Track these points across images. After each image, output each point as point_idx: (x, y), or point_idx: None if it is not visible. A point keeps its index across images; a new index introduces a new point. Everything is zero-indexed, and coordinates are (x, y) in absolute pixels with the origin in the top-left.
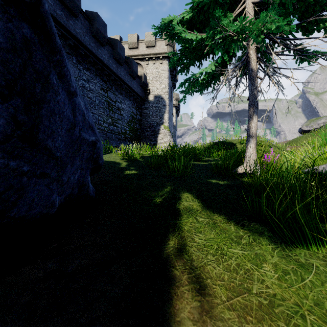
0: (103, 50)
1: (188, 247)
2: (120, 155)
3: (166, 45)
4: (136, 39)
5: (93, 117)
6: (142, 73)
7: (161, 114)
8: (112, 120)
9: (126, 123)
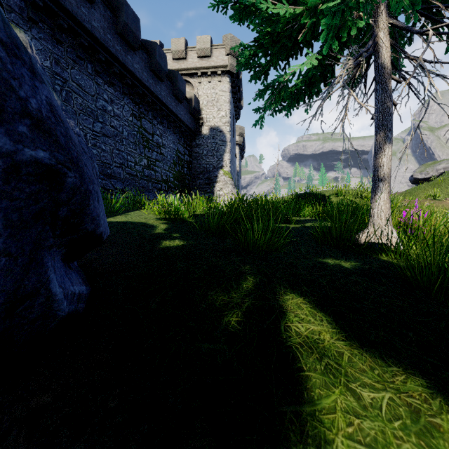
0: (134, 57)
1: None
2: (156, 212)
3: (227, 55)
4: (183, 46)
5: (119, 156)
6: (193, 94)
7: (219, 154)
8: (148, 162)
9: (169, 167)
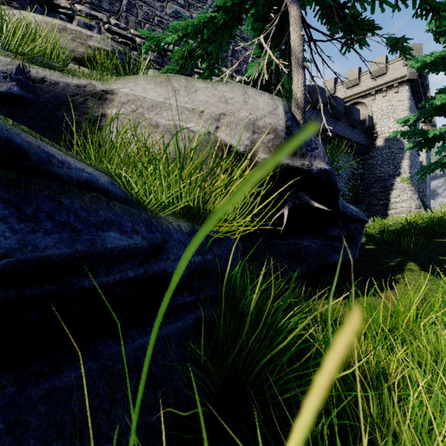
0: (321, 115)
1: (404, 278)
2: None
3: (405, 65)
4: (356, 75)
5: None
6: (366, 115)
7: (395, 162)
8: None
9: (344, 183)
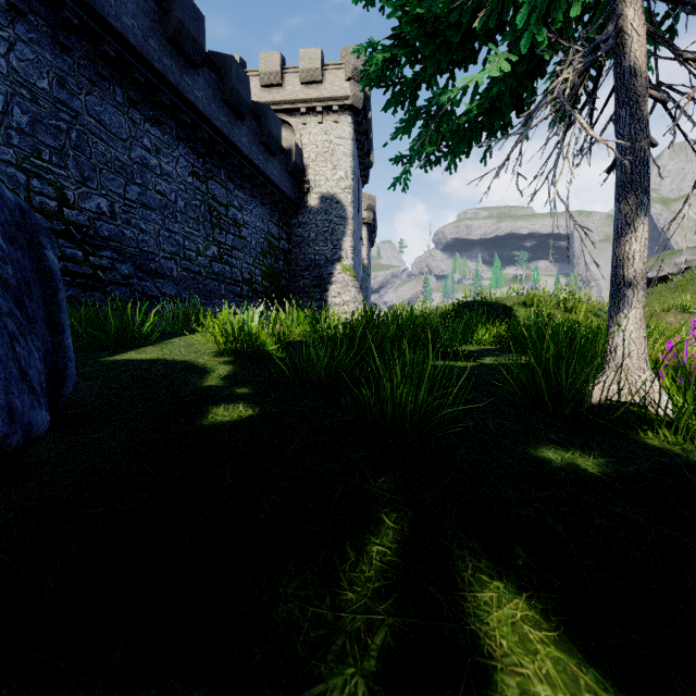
0: (196, 78)
1: None
2: (220, 339)
3: (348, 80)
4: (277, 65)
5: (170, 240)
6: (293, 142)
7: (335, 238)
8: (220, 250)
9: (254, 259)
